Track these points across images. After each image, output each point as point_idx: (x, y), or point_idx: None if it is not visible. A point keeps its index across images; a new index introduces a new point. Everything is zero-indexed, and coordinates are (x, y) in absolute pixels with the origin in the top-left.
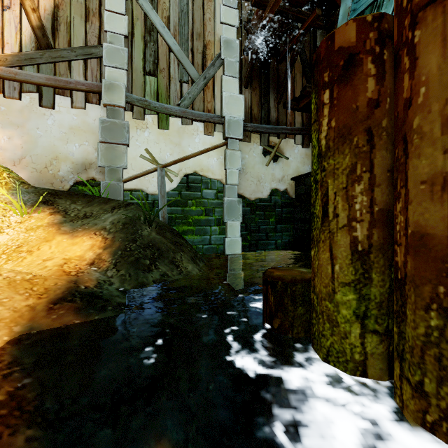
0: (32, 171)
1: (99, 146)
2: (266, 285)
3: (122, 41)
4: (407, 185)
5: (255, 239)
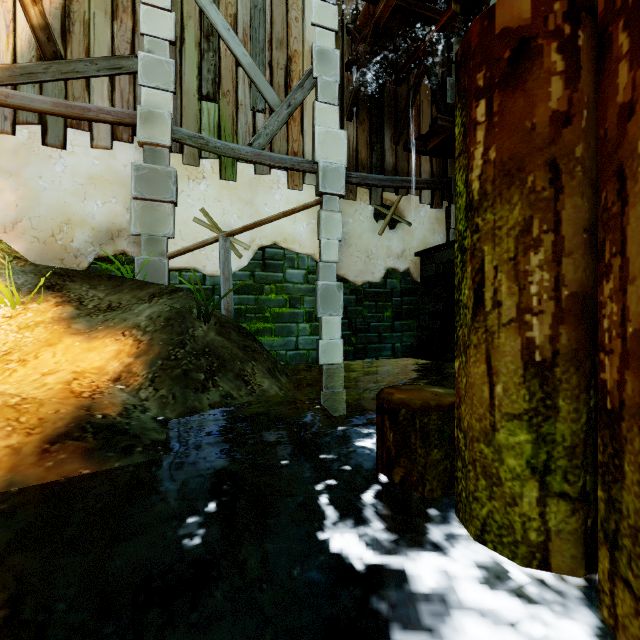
0: (32, 240)
1: (133, 205)
2: (381, 414)
3: (166, 50)
4: (624, 252)
5: (362, 342)
